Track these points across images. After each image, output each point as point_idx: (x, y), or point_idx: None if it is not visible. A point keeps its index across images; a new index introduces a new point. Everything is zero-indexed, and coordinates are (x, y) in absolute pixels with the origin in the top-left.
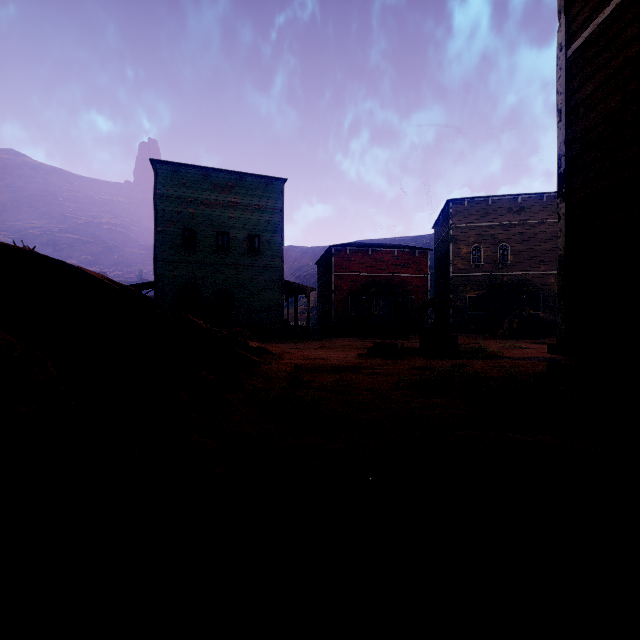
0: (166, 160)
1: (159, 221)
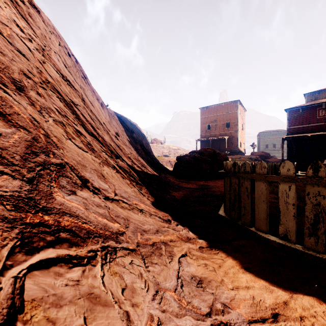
0: (262, 132)
1: (260, 143)
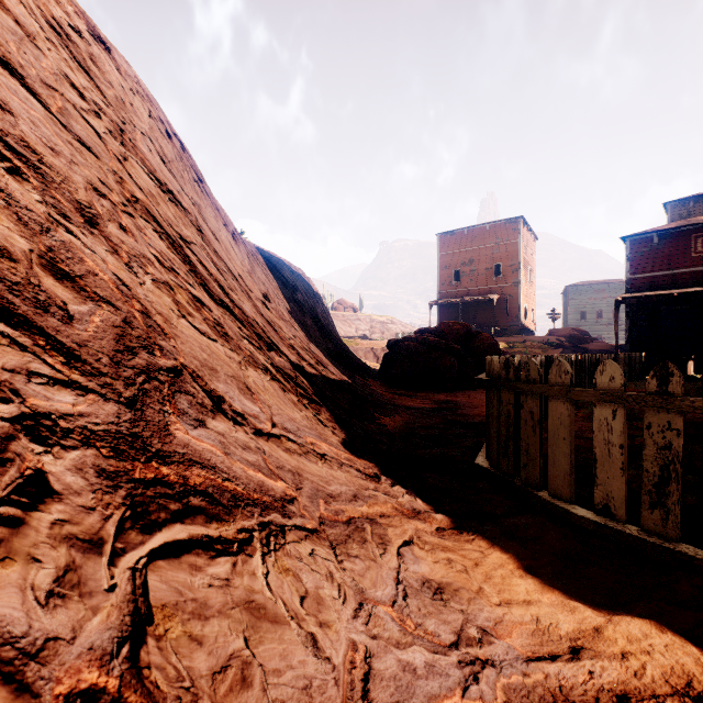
0: (572, 285)
1: (569, 310)
